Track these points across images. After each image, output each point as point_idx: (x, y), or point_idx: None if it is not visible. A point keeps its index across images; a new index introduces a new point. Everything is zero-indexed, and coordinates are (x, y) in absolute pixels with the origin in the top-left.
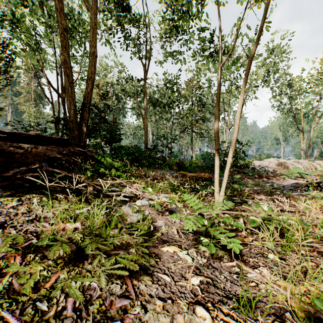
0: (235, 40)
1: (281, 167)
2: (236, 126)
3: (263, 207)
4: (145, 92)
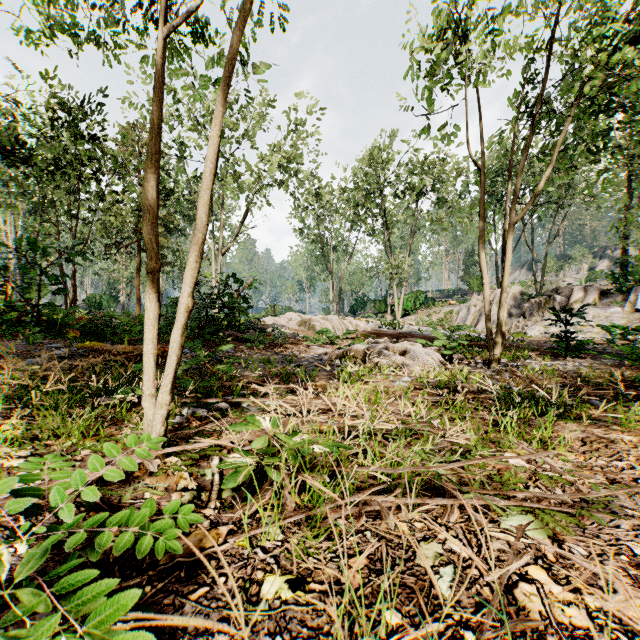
0: None
1: (305, 328)
2: (203, 209)
3: (263, 421)
4: None
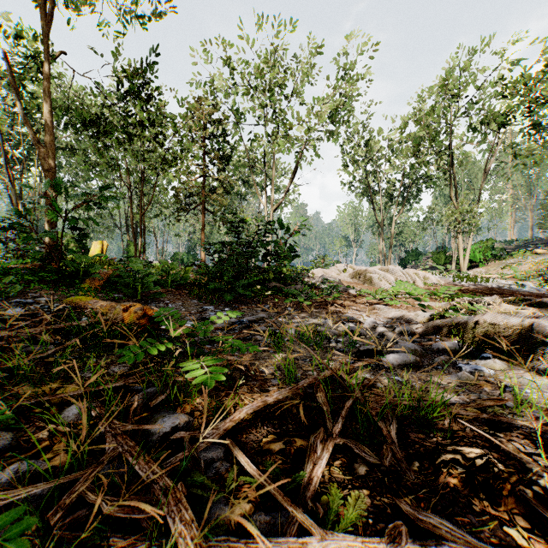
0: None
1: (359, 281)
2: None
3: None
4: (46, 75)
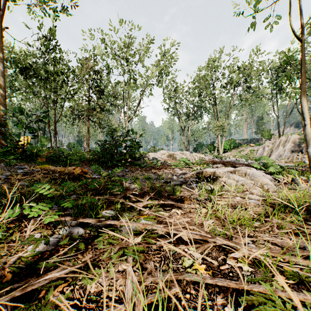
0: None
1: (171, 158)
2: None
3: None
4: (1, 45)
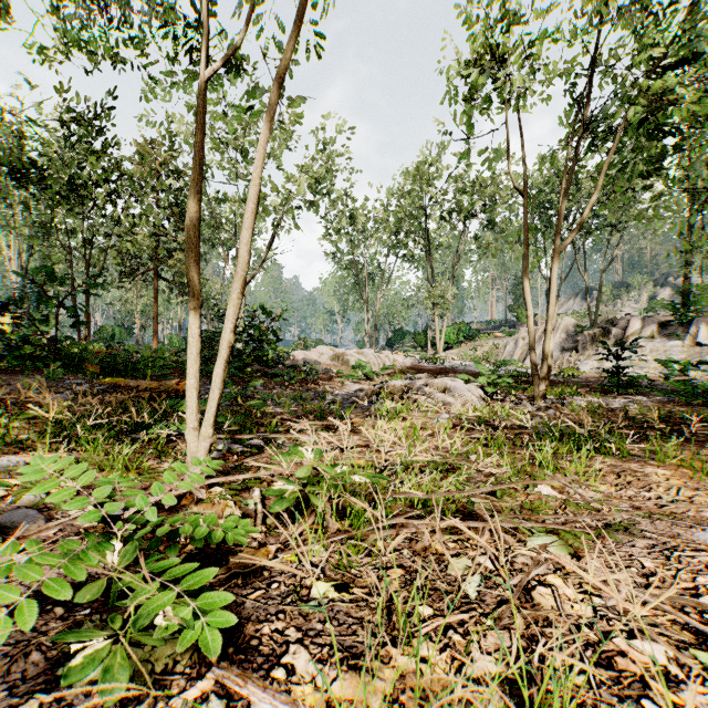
0: (244, 30)
1: (338, 363)
2: (245, 247)
3: (305, 453)
4: None
